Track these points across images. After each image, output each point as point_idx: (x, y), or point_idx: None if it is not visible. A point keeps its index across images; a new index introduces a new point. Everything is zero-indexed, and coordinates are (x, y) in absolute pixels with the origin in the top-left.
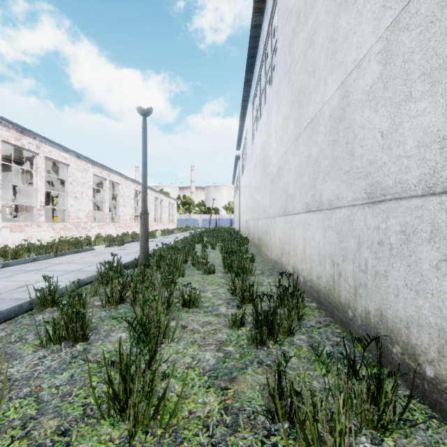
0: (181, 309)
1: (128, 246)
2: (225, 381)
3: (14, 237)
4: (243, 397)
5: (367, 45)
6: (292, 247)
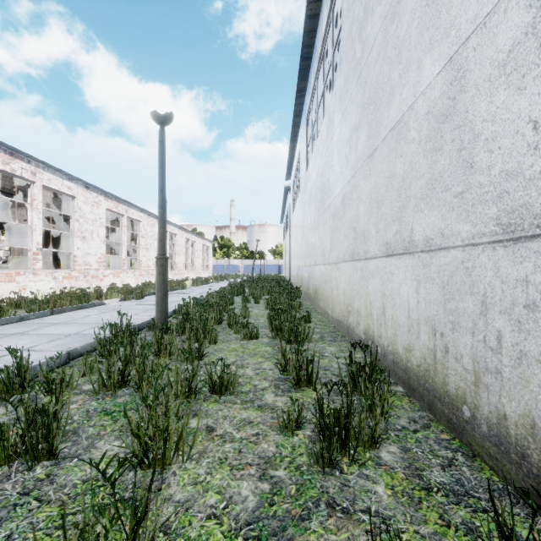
0: (208, 397)
1: (149, 299)
2: None
3: (1, 289)
4: None
5: None
6: (365, 304)
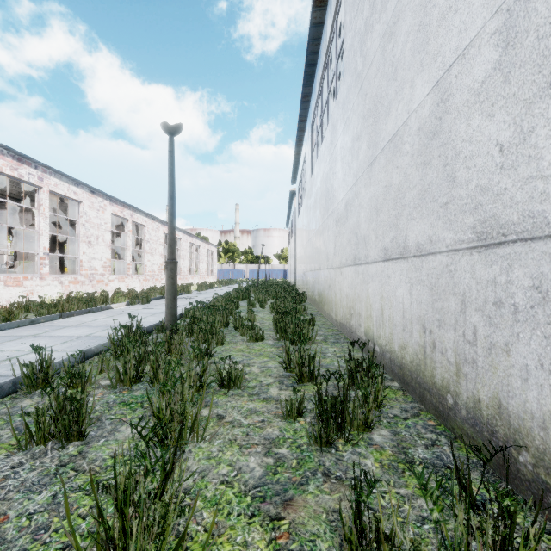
0: (217, 391)
1: (155, 304)
2: (277, 505)
3: (9, 293)
4: (303, 532)
5: (476, 25)
6: (365, 306)
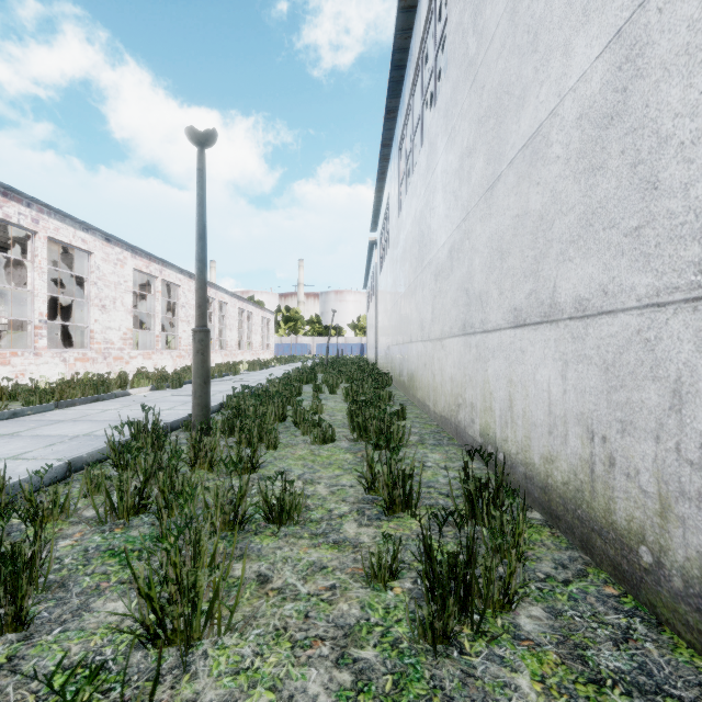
0: (262, 528)
1: (190, 388)
2: None
3: None
4: None
5: None
6: (482, 395)
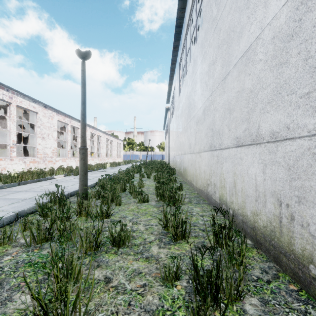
0: (110, 249)
1: None
2: None
3: None
4: None
5: None
6: (220, 180)
